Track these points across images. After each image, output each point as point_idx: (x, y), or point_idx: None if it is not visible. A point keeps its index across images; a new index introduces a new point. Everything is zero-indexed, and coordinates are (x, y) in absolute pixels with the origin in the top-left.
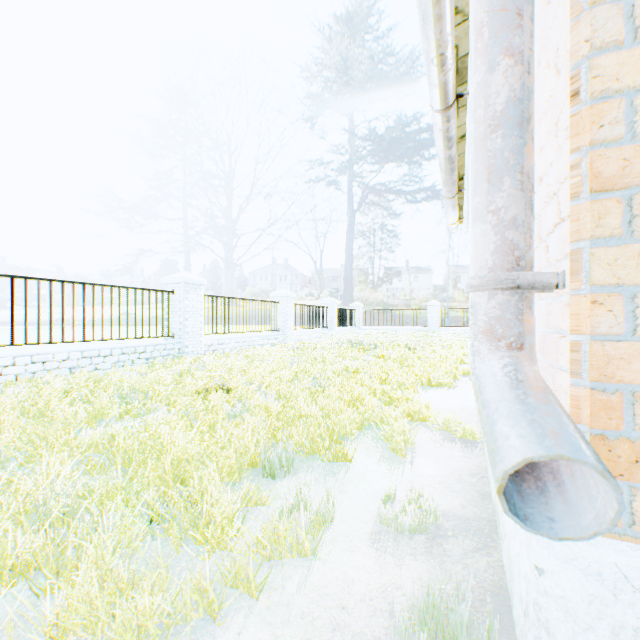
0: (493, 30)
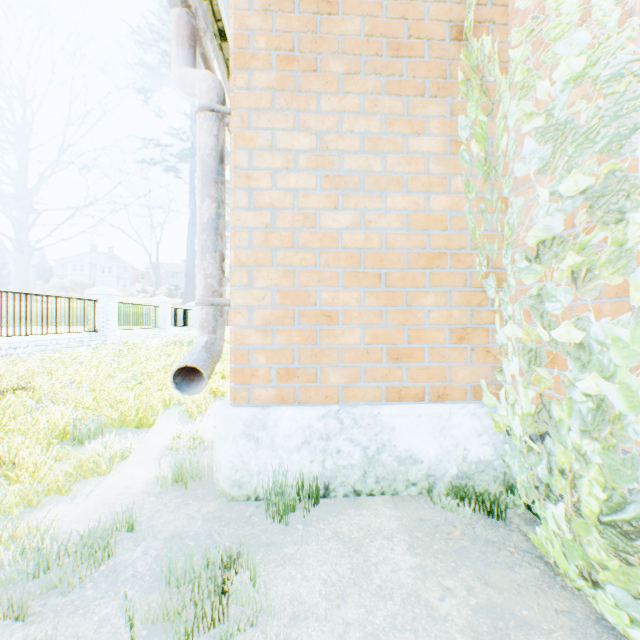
0: (204, 184)
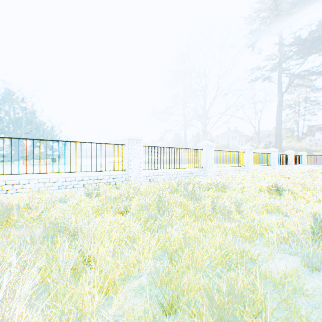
0: None
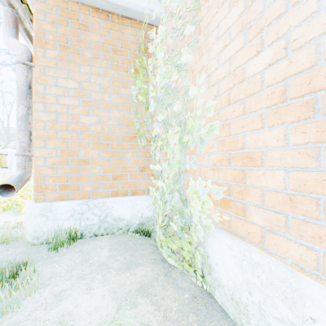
0: (19, 98)
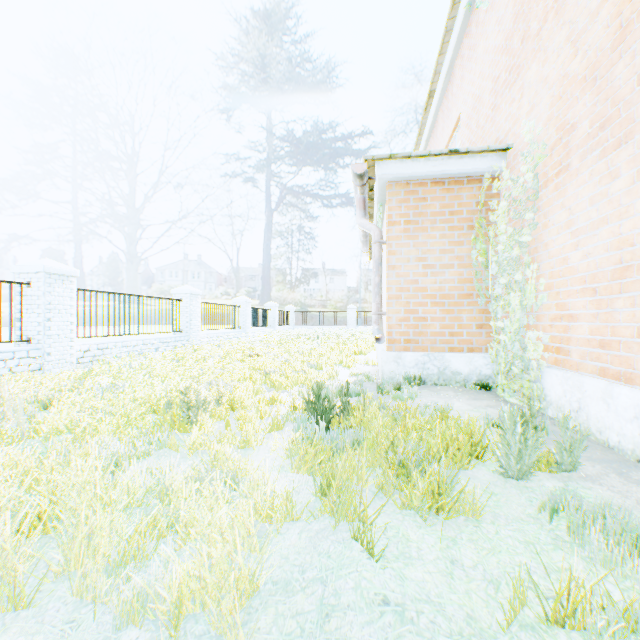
0: (376, 270)
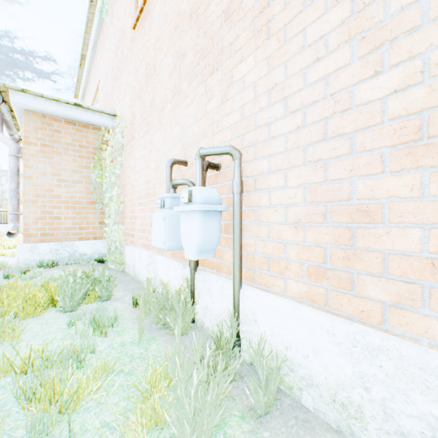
0: (12, 178)
